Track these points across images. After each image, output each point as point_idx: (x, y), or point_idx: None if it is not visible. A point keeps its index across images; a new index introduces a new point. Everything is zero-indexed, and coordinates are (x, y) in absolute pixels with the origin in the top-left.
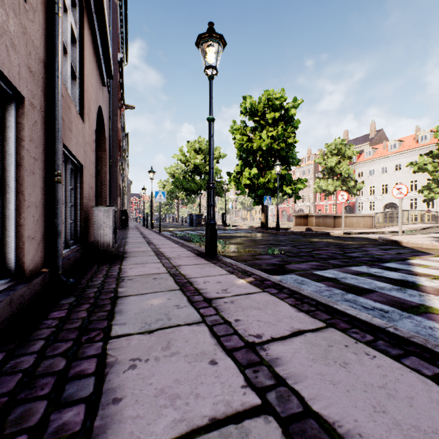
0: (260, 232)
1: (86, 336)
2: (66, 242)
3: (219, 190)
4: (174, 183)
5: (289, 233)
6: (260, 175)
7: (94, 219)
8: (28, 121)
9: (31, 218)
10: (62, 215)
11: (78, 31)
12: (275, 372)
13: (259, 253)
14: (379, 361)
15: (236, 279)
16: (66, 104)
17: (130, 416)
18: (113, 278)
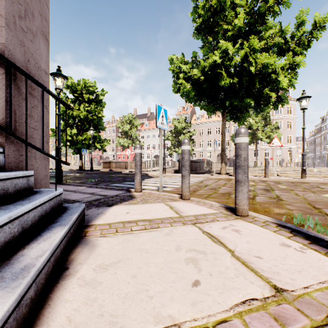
0: (80, 172)
1: None
2: None
3: None
4: None
5: (99, 172)
6: (79, 134)
7: None
8: None
9: None
10: None
11: None
12: (97, 194)
13: (84, 182)
14: (117, 191)
15: (80, 187)
16: None
17: (73, 198)
18: None
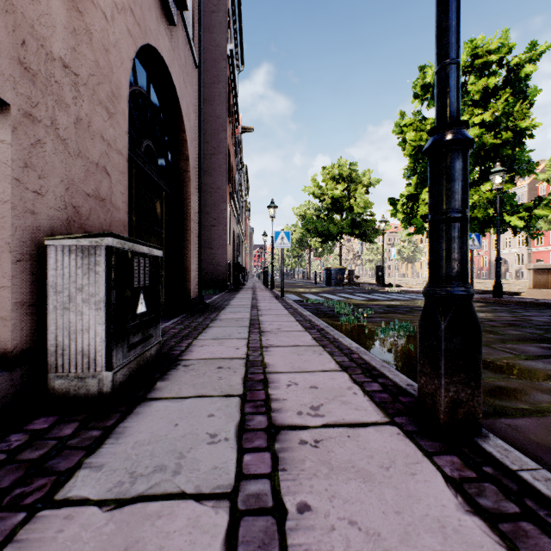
0: None
1: None
2: None
3: (370, 232)
4: (304, 226)
5: (533, 304)
6: None
7: (49, 276)
8: None
9: None
10: None
11: None
12: None
13: None
14: None
15: None
16: None
17: None
18: None
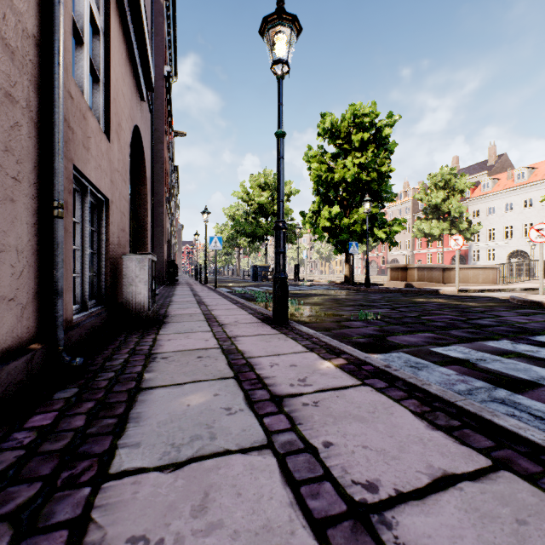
0: (344, 288)
1: (67, 471)
2: (82, 303)
3: (290, 235)
4: (234, 227)
5: (383, 290)
6: (344, 216)
7: (124, 271)
8: (0, 119)
9: (8, 269)
10: (70, 266)
11: (102, 19)
12: None
13: (346, 318)
14: None
15: (318, 361)
16: (78, 110)
17: None
18: (141, 356)
